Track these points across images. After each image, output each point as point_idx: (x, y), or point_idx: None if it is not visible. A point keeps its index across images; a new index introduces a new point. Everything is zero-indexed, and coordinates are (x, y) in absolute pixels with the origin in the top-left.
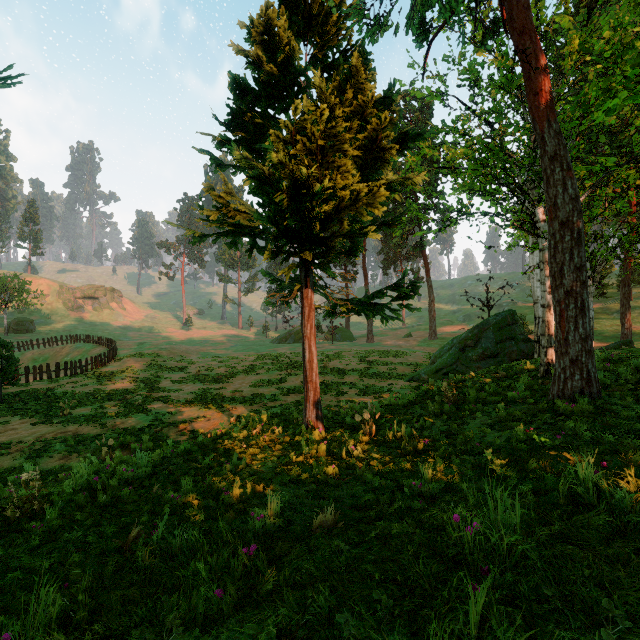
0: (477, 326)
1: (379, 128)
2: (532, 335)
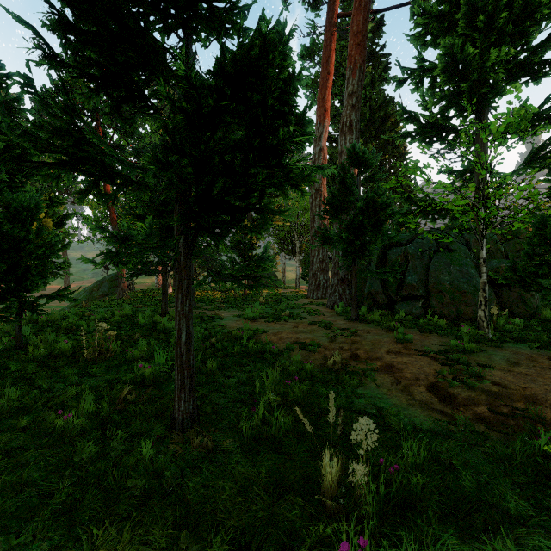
0: (100, 280)
1: (62, 218)
2: (137, 285)
